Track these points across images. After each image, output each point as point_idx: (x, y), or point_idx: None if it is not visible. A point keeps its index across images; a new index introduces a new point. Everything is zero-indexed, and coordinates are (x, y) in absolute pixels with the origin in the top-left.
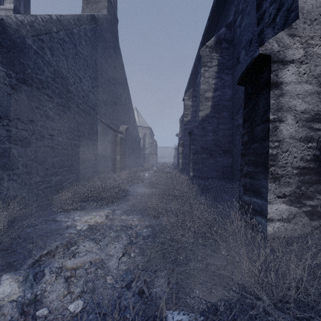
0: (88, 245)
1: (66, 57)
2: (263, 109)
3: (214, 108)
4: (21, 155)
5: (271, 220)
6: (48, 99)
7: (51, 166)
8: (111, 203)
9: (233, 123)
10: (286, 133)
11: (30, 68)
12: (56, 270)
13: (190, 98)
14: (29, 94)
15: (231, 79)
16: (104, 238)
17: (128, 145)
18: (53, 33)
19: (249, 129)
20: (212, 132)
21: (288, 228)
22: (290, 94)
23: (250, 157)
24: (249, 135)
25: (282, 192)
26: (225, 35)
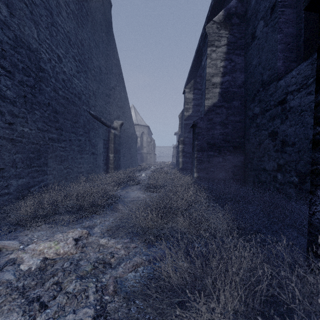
0: None
1: (36, 25)
2: None
3: (223, 95)
4: None
5: None
6: (5, 73)
7: (10, 166)
8: (93, 215)
9: (247, 113)
10: None
11: None
12: None
13: (191, 91)
14: None
15: (243, 61)
16: (54, 299)
17: (123, 143)
18: None
19: None
20: (220, 125)
21: None
22: None
23: None
24: None
25: None
26: (236, 8)
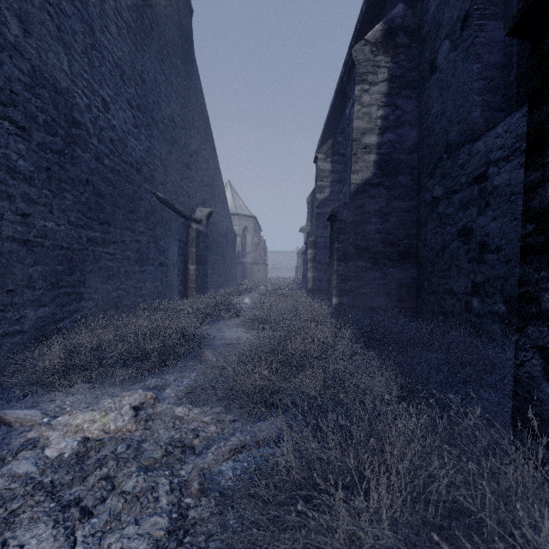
0: (34, 545)
1: (67, 48)
2: None
3: (382, 166)
4: None
5: None
6: (15, 130)
7: (23, 286)
8: (162, 368)
9: (422, 196)
10: None
11: None
12: None
13: (328, 157)
14: None
15: (415, 108)
16: (104, 502)
17: (213, 246)
18: None
19: None
20: (377, 216)
21: None
22: None
23: None
24: None
25: None
26: (404, 19)
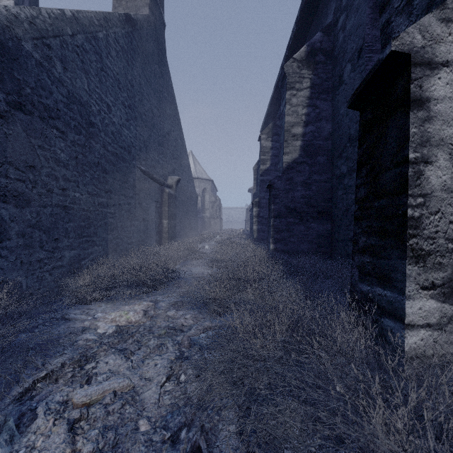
0: (113, 361)
1: (87, 74)
2: (395, 143)
3: (306, 149)
4: (15, 218)
5: (411, 326)
6: (59, 134)
7: (63, 236)
8: (153, 291)
9: (334, 171)
10: (435, 182)
11: (30, 87)
12: (57, 407)
13: (269, 137)
14: (28, 126)
15: (330, 108)
16: (139, 349)
17: (180, 205)
18: (66, 37)
19: (369, 177)
20: (302, 185)
21: (440, 340)
22: (443, 117)
23: (371, 221)
24: (369, 186)
25: (430, 280)
26: (322, 43)
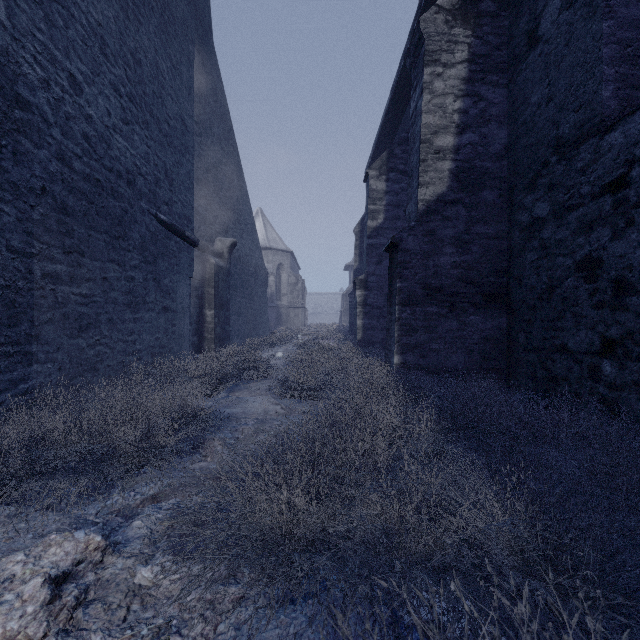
0: None
1: None
2: None
3: (460, 177)
4: None
5: None
6: None
7: None
8: (143, 469)
9: (515, 217)
10: None
11: None
12: None
13: (382, 174)
14: None
15: (505, 99)
16: None
17: (238, 286)
18: None
19: None
20: (454, 245)
21: None
22: None
23: None
24: None
25: None
26: None
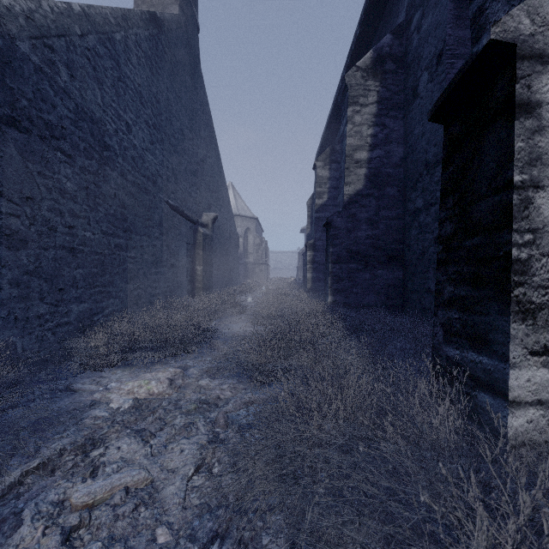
0: (127, 447)
1: (100, 84)
2: (494, 162)
3: (372, 179)
4: (8, 263)
5: (517, 404)
6: (65, 158)
7: (70, 285)
8: (182, 354)
9: (406, 206)
10: (548, 212)
11: (27, 98)
12: (50, 509)
13: (326, 165)
14: (24, 147)
15: (402, 127)
16: (162, 430)
17: (217, 248)
18: (74, 37)
19: (457, 208)
20: (367, 223)
21: None
22: None
23: (461, 266)
24: (458, 220)
25: (541, 342)
26: (392, 48)
